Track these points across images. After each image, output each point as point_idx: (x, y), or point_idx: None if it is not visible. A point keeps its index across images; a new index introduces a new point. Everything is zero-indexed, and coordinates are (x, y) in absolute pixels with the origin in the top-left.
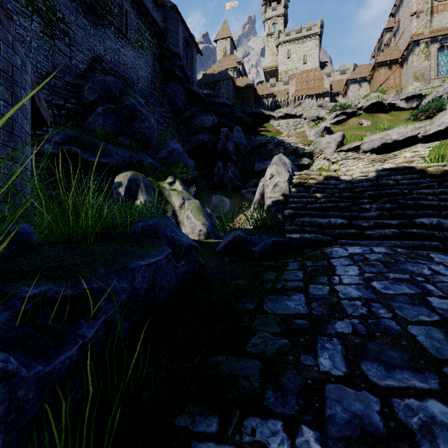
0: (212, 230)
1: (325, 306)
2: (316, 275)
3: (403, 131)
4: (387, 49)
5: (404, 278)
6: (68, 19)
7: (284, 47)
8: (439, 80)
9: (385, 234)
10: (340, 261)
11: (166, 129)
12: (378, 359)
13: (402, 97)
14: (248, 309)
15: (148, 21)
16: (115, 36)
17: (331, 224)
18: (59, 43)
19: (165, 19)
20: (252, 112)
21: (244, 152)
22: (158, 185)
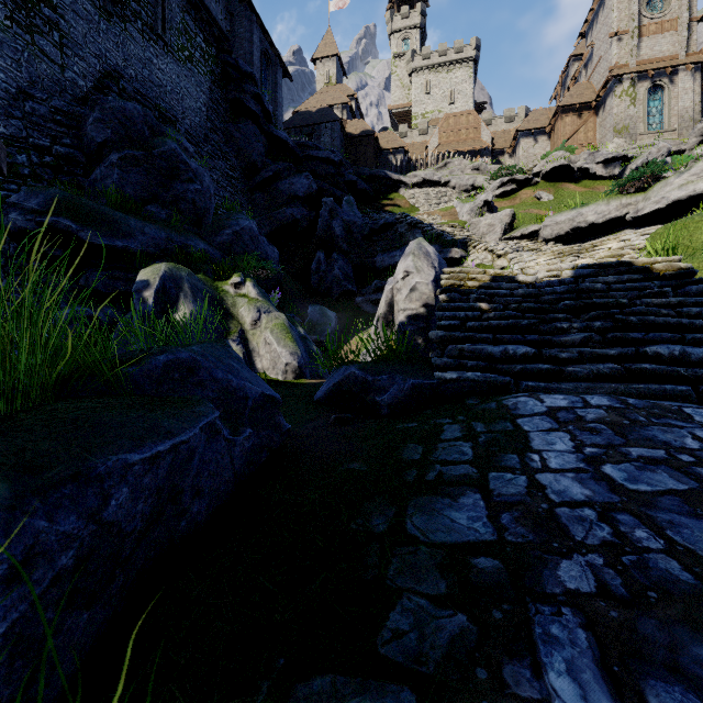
0: (307, 364)
1: (528, 521)
2: (497, 451)
3: (604, 209)
4: (575, 86)
5: (657, 458)
6: (59, 1)
7: (421, 76)
8: (651, 136)
9: (598, 372)
10: (535, 422)
11: (233, 197)
12: (677, 671)
13: (599, 159)
14: (375, 531)
15: (202, 17)
16: (144, 36)
17: (508, 354)
18: (42, 40)
19: (230, 16)
20: (371, 175)
21: (359, 237)
22: (215, 287)
